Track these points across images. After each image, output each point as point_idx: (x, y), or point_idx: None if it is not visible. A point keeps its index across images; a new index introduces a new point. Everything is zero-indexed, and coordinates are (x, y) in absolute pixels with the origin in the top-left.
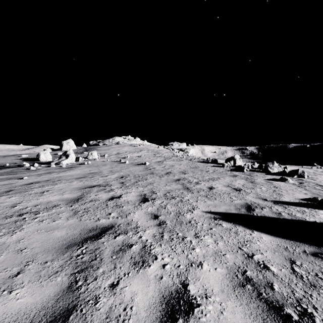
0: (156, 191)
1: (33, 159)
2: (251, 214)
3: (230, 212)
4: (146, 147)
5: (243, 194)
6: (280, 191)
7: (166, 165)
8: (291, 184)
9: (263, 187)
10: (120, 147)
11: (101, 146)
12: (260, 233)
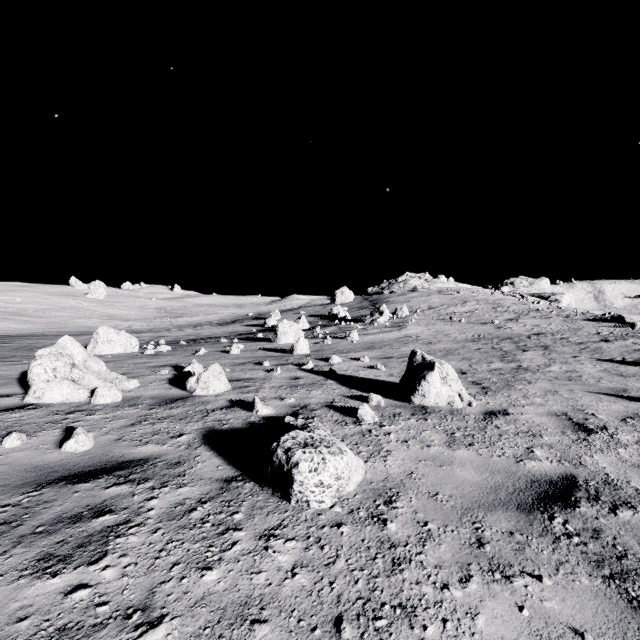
0: (532, 347)
1: (324, 317)
2: (636, 361)
3: (614, 359)
4: (470, 295)
5: None
6: None
7: (526, 325)
8: None
9: None
10: (424, 296)
11: (390, 296)
12: (634, 366)
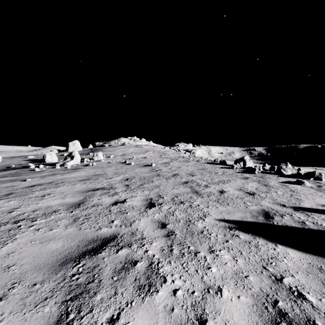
0: (163, 195)
1: (39, 160)
2: (271, 223)
3: (247, 221)
4: (151, 148)
5: (257, 199)
6: (299, 195)
7: (172, 167)
8: (309, 187)
9: (279, 191)
10: (126, 148)
11: (107, 147)
12: (285, 247)
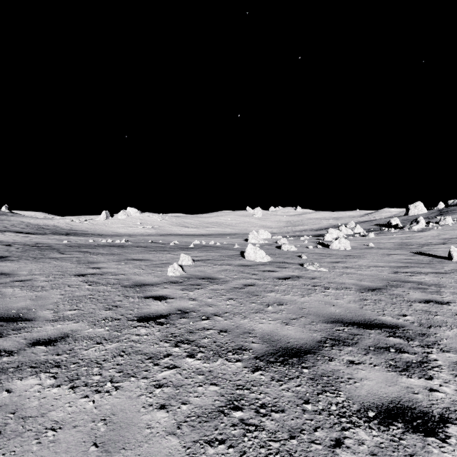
0: None
1: (384, 225)
2: None
3: None
4: None
5: None
6: None
7: None
8: None
9: None
10: None
11: None
12: None
